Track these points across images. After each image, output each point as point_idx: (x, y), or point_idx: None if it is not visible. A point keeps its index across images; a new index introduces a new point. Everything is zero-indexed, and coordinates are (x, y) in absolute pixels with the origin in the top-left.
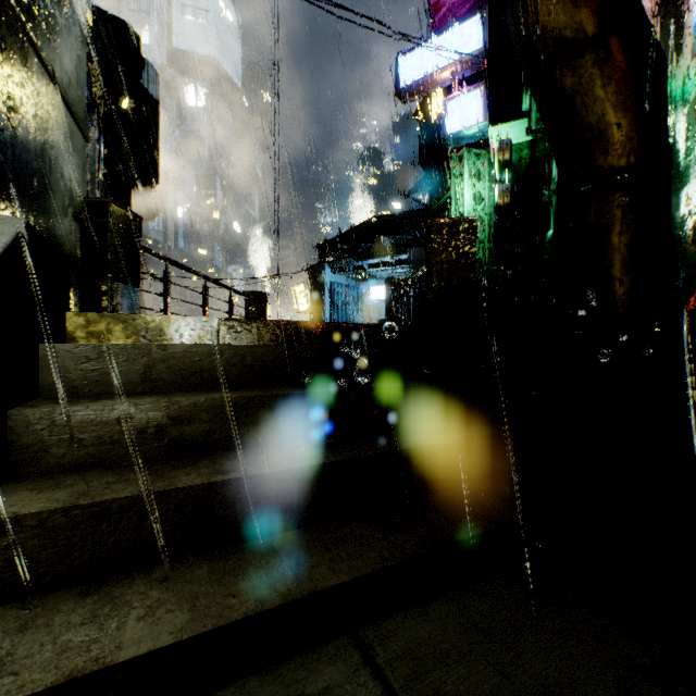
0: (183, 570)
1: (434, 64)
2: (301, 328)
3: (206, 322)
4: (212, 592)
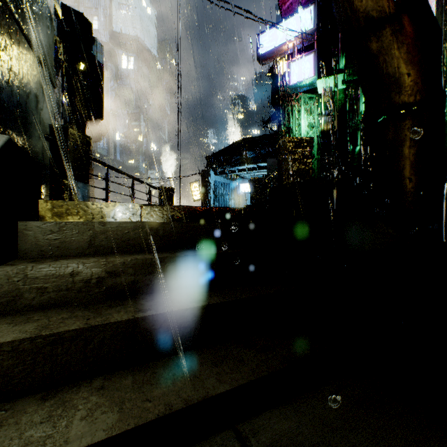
0: (114, 380)
1: (281, 39)
2: (196, 211)
3: (132, 207)
4: (134, 397)
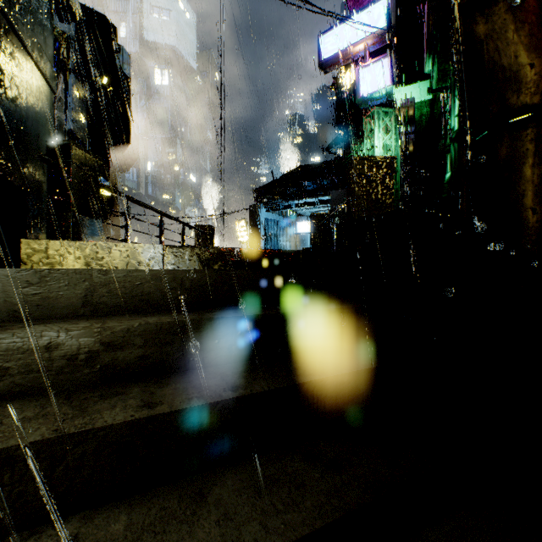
0: (97, 524)
1: (349, 40)
2: (238, 255)
3: (151, 249)
4: None
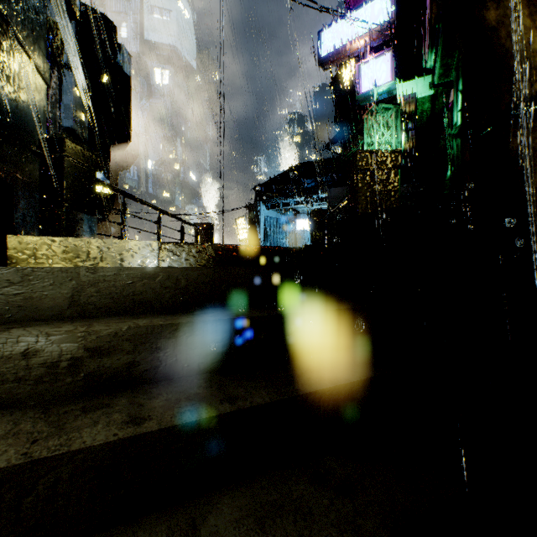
0: None
1: (349, 36)
2: (237, 252)
3: (146, 245)
4: None
